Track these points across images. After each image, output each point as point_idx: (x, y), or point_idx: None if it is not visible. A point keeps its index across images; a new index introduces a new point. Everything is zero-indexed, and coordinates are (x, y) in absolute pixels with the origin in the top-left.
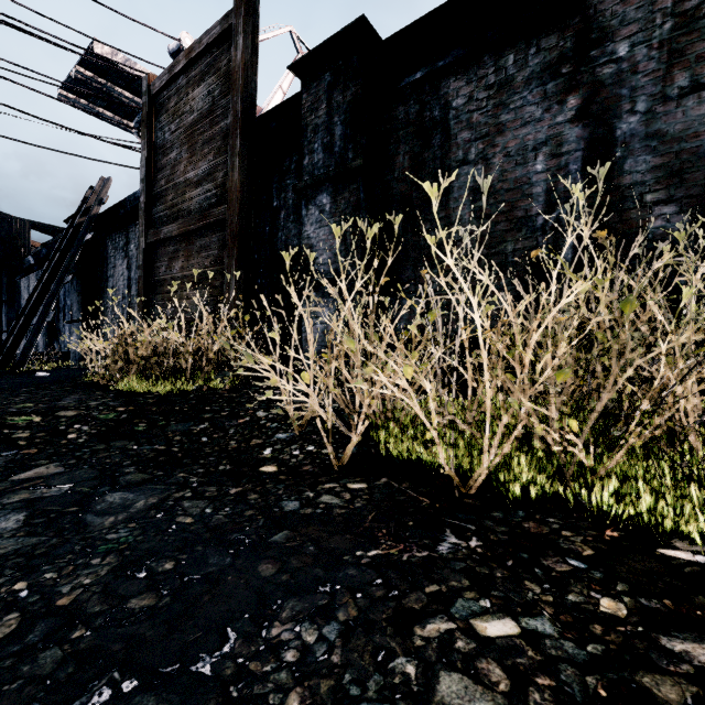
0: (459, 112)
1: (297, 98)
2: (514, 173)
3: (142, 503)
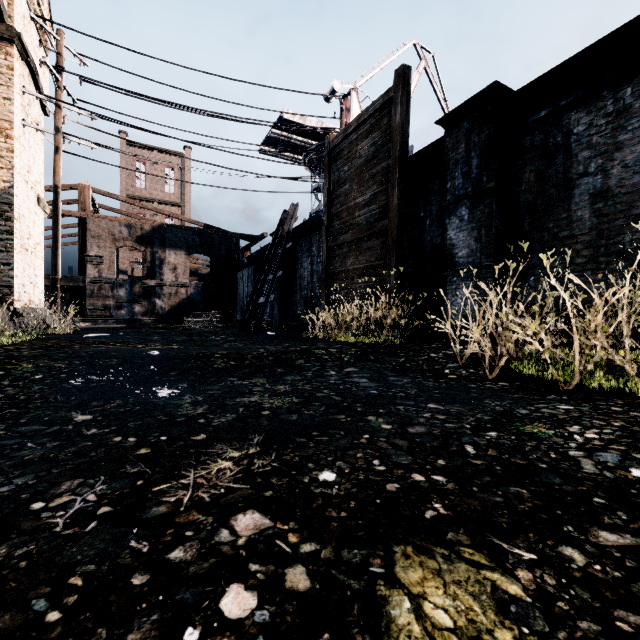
0: (580, 137)
1: (441, 140)
2: (632, 180)
3: (406, 380)
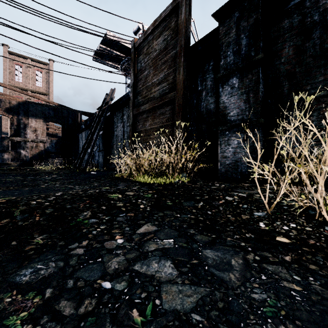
0: None
1: (215, 31)
2: None
3: (235, 263)
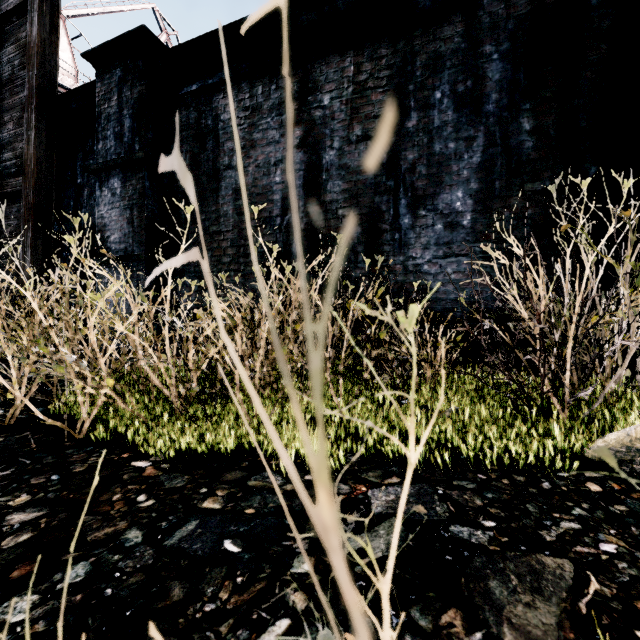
0: (226, 125)
1: (95, 85)
2: (262, 181)
3: None
